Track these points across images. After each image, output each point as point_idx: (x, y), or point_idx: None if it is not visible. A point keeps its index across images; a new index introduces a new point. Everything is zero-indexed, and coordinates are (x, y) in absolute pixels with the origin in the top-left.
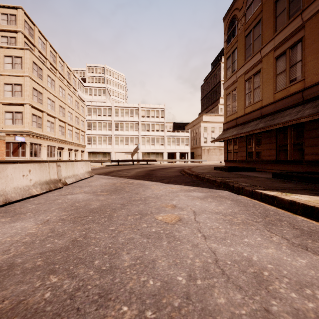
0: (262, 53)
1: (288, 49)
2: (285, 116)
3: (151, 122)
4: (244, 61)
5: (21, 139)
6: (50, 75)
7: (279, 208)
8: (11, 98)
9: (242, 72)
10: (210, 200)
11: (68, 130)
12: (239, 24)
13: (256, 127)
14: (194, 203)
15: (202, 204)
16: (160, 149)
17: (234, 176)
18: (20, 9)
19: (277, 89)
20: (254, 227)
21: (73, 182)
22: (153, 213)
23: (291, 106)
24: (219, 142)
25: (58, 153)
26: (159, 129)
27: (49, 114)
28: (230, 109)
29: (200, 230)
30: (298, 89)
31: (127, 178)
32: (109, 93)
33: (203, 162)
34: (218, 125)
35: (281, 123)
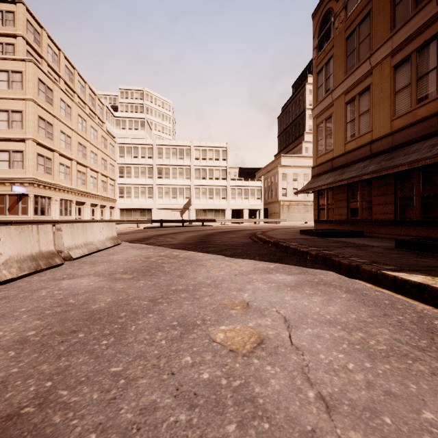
0: (373, 60)
1: (415, 52)
2: (412, 153)
3: (209, 167)
4: (344, 74)
5: (20, 189)
6: (64, 99)
7: (437, 307)
8: (7, 132)
9: (342, 90)
10: (308, 290)
11: (91, 178)
12: (337, 21)
13: (364, 171)
14: (281, 297)
15: (297, 301)
16: (221, 205)
17: (334, 245)
18: (20, 4)
19: (396, 113)
20: (425, 367)
21: (83, 254)
22: (206, 323)
23: (419, 138)
24: (303, 194)
25: (76, 210)
26: (220, 176)
27: (63, 155)
28: (323, 146)
29: (308, 375)
30: (431, 112)
31: (170, 248)
32: (150, 127)
33: (281, 223)
34: (302, 171)
35: (407, 163)
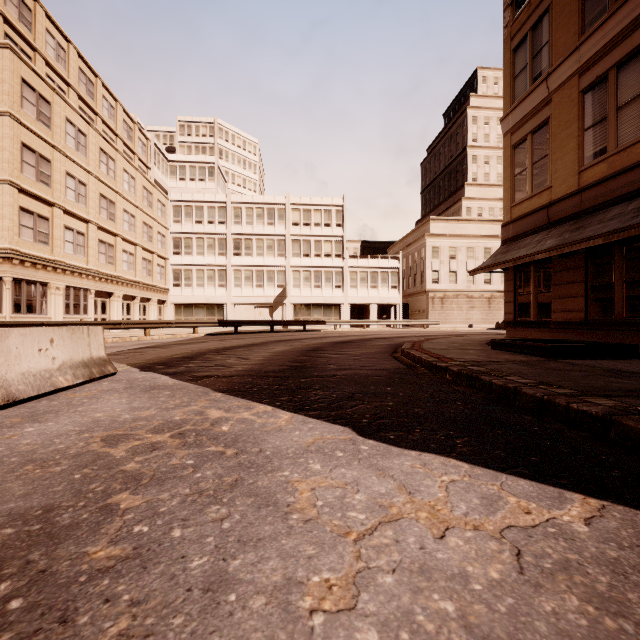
0: None
1: None
2: None
3: (314, 237)
4: (578, 35)
5: None
6: (73, 120)
7: None
8: None
9: (572, 68)
10: None
11: (124, 254)
12: None
13: None
14: None
15: None
16: (334, 298)
17: (637, 387)
18: None
19: None
20: None
21: None
22: None
23: None
24: (466, 280)
25: (97, 305)
26: (332, 252)
27: (71, 213)
28: (526, 184)
29: None
30: None
31: (215, 390)
32: (224, 177)
33: (431, 327)
34: (465, 242)
35: None
